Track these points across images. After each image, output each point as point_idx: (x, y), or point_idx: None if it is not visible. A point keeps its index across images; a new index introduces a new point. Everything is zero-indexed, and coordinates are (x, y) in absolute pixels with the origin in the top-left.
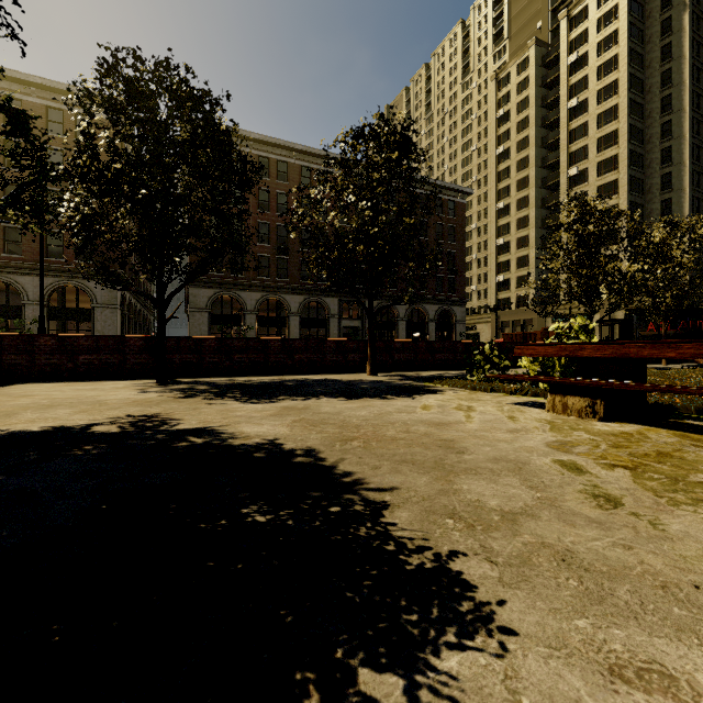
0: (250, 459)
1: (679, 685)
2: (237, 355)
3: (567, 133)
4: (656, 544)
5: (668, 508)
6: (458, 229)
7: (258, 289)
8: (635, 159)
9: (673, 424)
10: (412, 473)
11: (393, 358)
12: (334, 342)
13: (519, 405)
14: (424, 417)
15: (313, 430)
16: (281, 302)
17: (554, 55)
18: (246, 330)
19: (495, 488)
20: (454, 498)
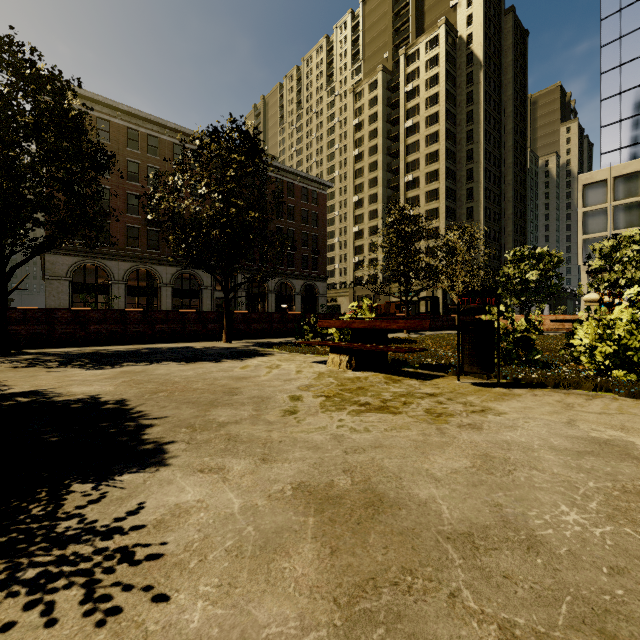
0: (66, 409)
1: (223, 470)
2: (94, 326)
3: (405, 147)
4: (287, 428)
5: (318, 413)
6: (320, 215)
7: (127, 259)
8: (450, 174)
9: (395, 371)
10: (186, 408)
11: (251, 327)
12: (195, 313)
13: (315, 363)
14: (235, 374)
15: (135, 387)
16: (152, 273)
17: (396, 82)
18: (113, 299)
19: (233, 412)
20: (200, 419)
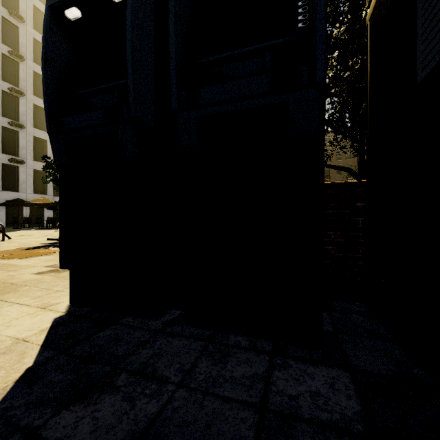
0: None
1: None
2: None
3: None
4: None
5: None
6: None
7: None
8: None
9: None
10: None
11: None
12: None
13: None
14: None
15: None
16: None
17: None
18: None
19: None
20: None
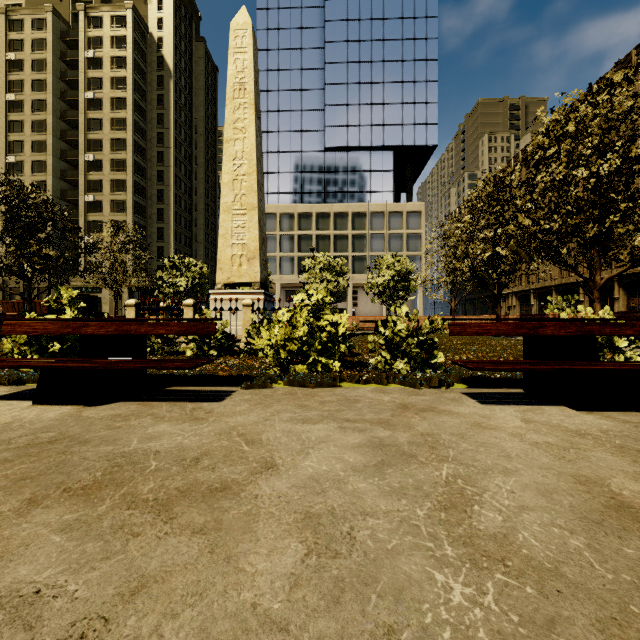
0: None
1: None
2: None
3: (85, 119)
4: None
5: None
6: None
7: None
8: (140, 170)
9: None
10: None
11: None
12: None
13: None
14: None
15: None
16: None
17: (73, 38)
18: None
19: None
20: None
